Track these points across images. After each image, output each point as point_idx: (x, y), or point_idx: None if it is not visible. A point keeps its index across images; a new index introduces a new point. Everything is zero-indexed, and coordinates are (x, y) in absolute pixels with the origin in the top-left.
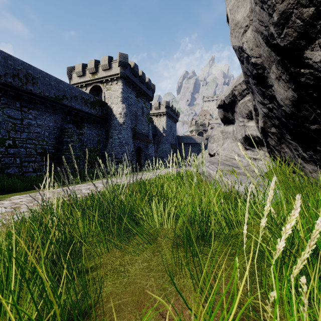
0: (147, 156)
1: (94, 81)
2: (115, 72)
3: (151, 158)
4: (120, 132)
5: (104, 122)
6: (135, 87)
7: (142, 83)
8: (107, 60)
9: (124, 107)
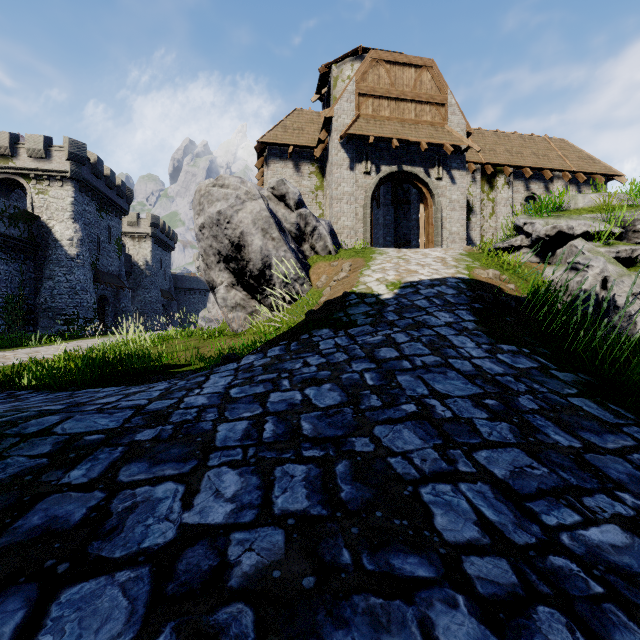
0: (117, 311)
1: (5, 169)
2: (60, 168)
3: (126, 314)
4: (71, 271)
5: (32, 249)
6: (97, 194)
7: (109, 187)
8: (42, 143)
9: (78, 228)
